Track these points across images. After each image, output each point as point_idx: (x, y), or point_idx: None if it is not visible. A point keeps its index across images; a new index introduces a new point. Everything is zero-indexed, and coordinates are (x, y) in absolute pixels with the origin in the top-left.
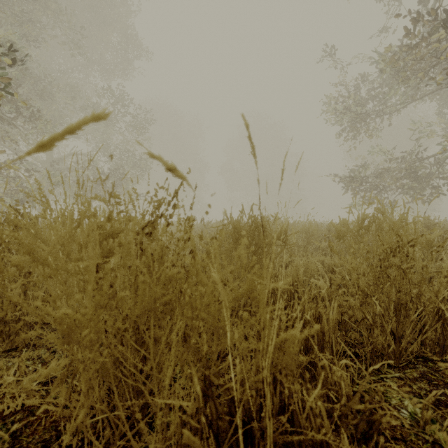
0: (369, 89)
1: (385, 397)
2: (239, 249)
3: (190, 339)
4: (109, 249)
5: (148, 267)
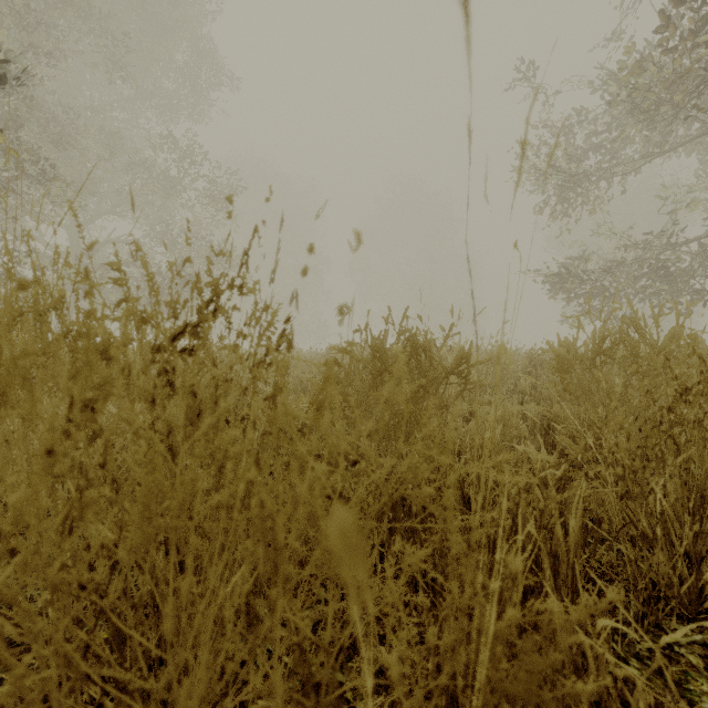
0: (588, 136)
1: (687, 694)
2: (390, 382)
3: (257, 630)
4: (97, 384)
5: (185, 423)
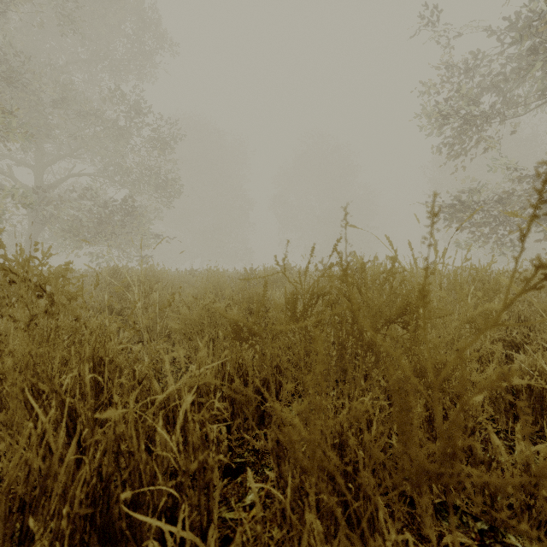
0: (482, 81)
1: None
2: None
3: None
4: None
5: None
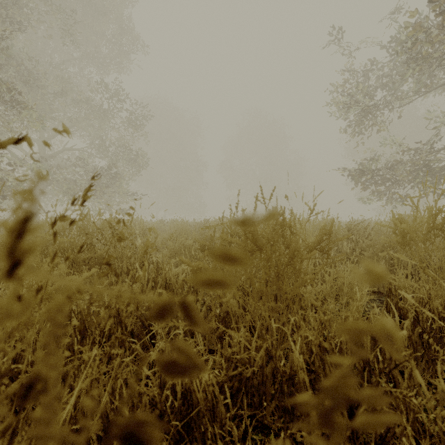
0: (377, 80)
1: None
2: None
3: None
4: None
5: None
